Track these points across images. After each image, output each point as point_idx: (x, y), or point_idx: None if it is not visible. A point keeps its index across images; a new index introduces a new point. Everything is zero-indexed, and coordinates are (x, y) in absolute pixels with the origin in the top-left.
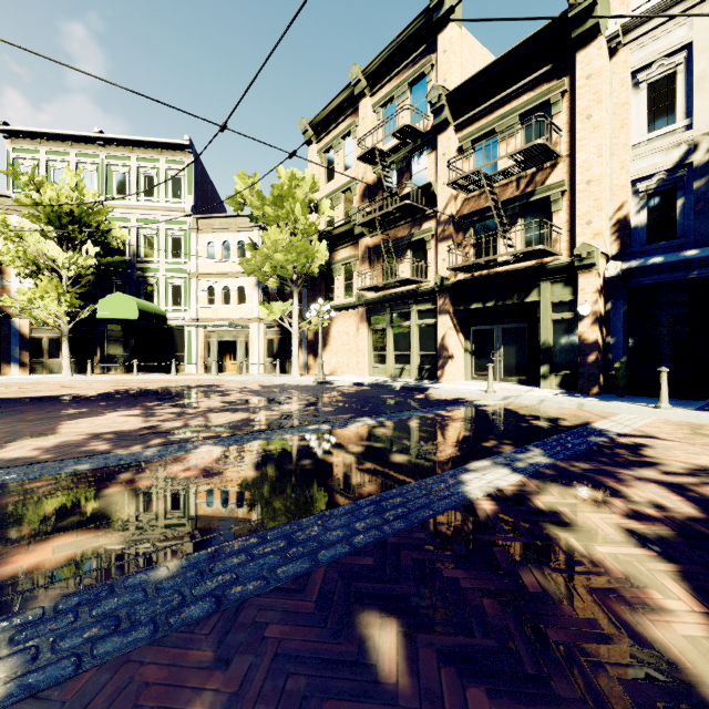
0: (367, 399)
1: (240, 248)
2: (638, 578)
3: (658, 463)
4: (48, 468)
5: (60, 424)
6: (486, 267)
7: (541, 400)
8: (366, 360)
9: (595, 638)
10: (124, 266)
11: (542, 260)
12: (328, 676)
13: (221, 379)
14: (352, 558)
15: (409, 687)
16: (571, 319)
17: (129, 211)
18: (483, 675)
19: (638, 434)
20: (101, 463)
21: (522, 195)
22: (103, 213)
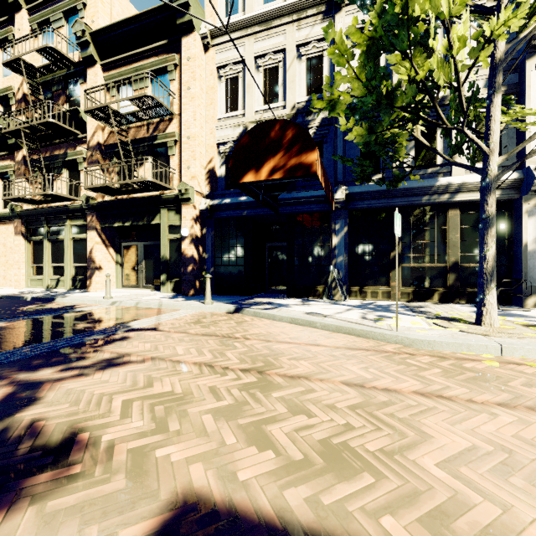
0: None
1: None
2: None
3: (87, 358)
4: None
5: None
6: (123, 192)
7: (137, 303)
8: (22, 272)
9: None
10: None
11: (163, 192)
12: None
13: None
14: None
15: None
16: (180, 239)
17: None
18: None
19: (147, 328)
20: None
21: (149, 137)
22: None
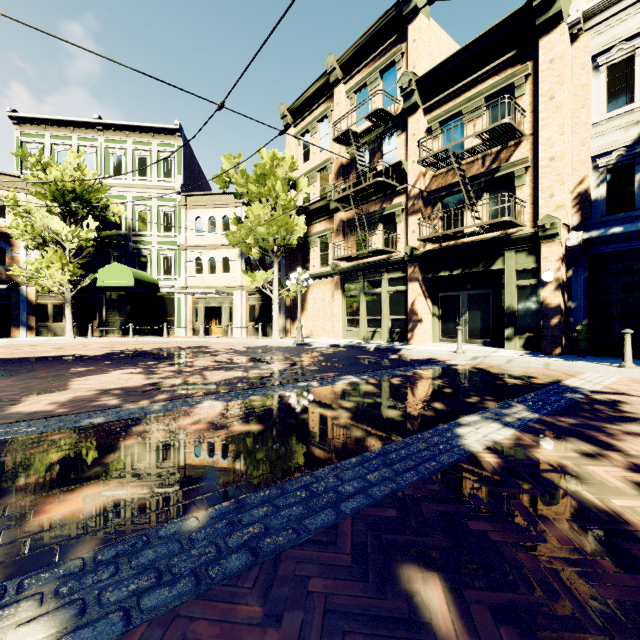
0: (346, 359)
1: (225, 223)
2: None
3: None
4: (65, 421)
5: (70, 381)
6: (454, 238)
7: (508, 360)
8: (340, 324)
9: None
10: (121, 239)
11: (506, 231)
12: (384, 635)
13: (208, 341)
14: (375, 510)
15: None
16: (534, 285)
17: (124, 189)
18: (545, 635)
19: (610, 391)
20: (114, 417)
21: (487, 171)
22: (102, 191)
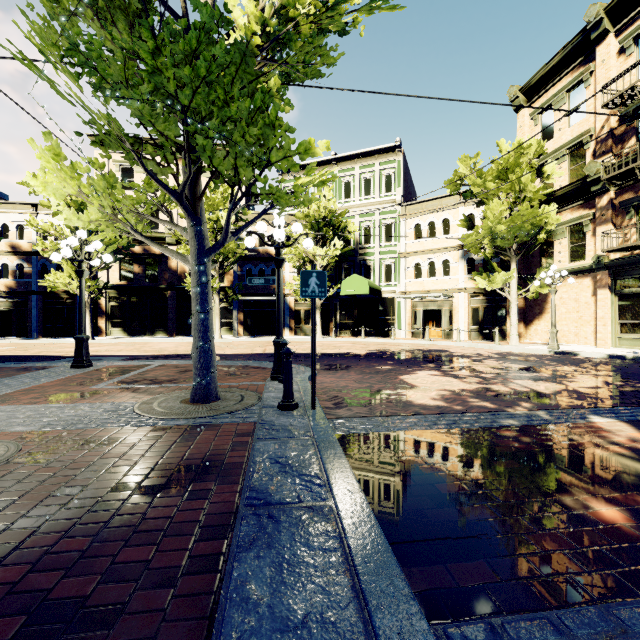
0: None
1: (444, 226)
2: None
3: None
4: (482, 418)
5: (402, 379)
6: None
7: None
8: (608, 329)
9: None
10: (352, 253)
11: None
12: None
13: (434, 344)
14: None
15: None
16: None
17: (353, 210)
18: None
19: None
20: (521, 421)
21: None
22: (342, 215)
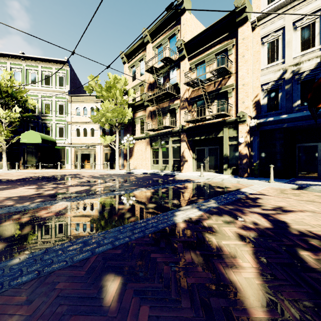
0: (146, 180)
1: (92, 110)
2: (235, 254)
3: (262, 205)
4: None
5: None
6: (201, 121)
7: (222, 179)
8: (149, 162)
9: (207, 281)
10: (35, 118)
11: (224, 118)
12: (79, 304)
13: (82, 171)
14: (112, 251)
15: (115, 307)
16: (236, 144)
17: (37, 91)
18: (151, 299)
19: (258, 193)
20: (6, 211)
21: (216, 89)
22: (23, 92)
